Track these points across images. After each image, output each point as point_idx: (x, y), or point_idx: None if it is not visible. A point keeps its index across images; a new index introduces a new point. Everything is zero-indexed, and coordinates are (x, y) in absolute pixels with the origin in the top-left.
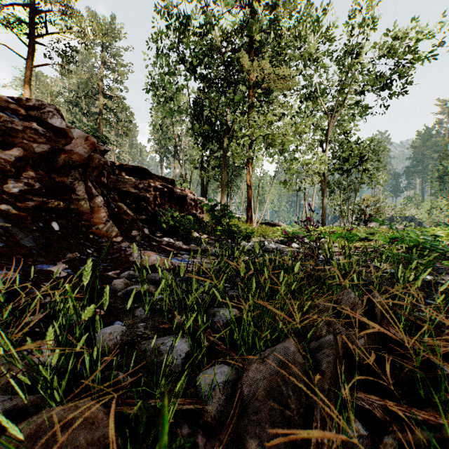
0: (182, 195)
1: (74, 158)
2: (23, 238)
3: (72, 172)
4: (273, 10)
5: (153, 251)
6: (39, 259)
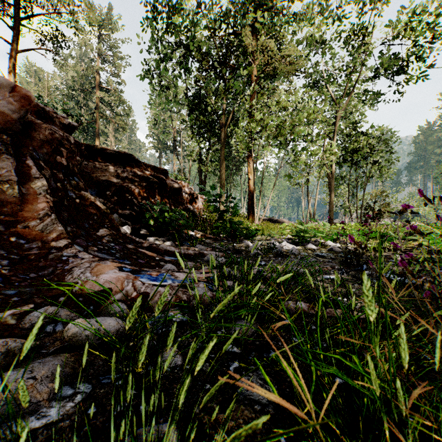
0: (176, 187)
1: None
2: None
3: None
4: None
5: (124, 258)
6: None
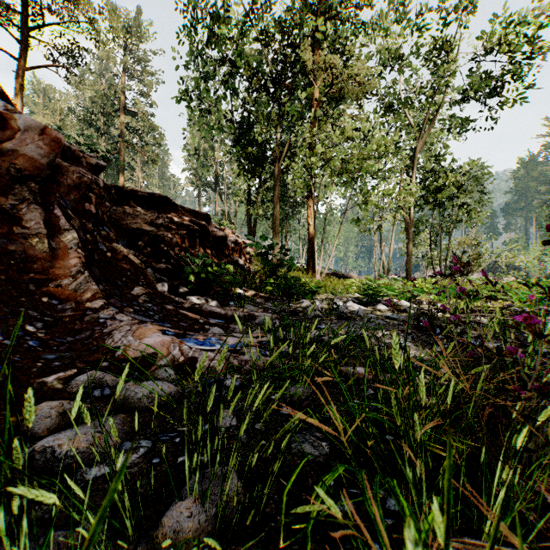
0: (220, 235)
1: (20, 165)
2: None
3: (17, 188)
4: None
5: (164, 321)
6: None
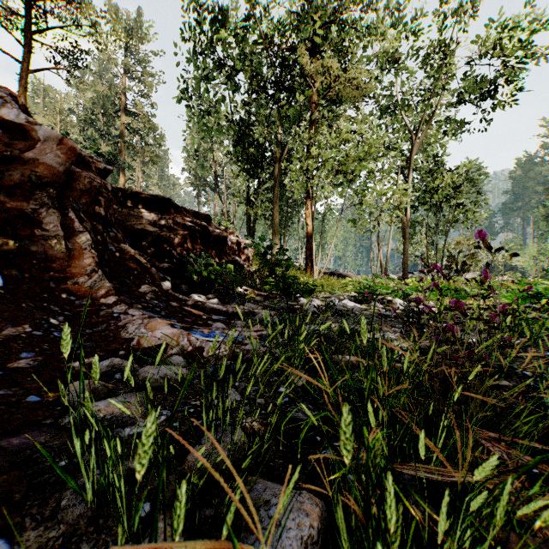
0: (221, 236)
1: (40, 172)
2: None
3: (37, 193)
4: None
5: (170, 316)
6: None
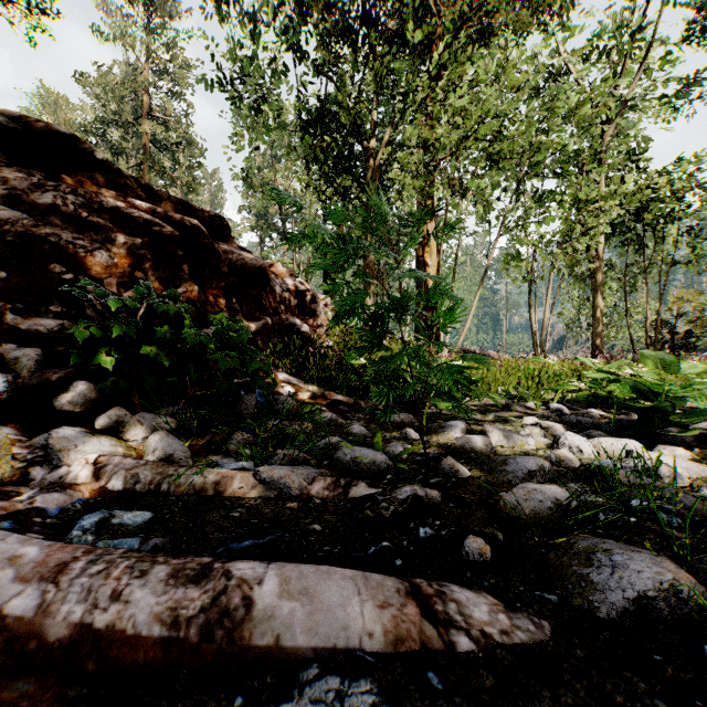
0: (249, 264)
1: None
2: None
3: None
4: None
5: None
6: None
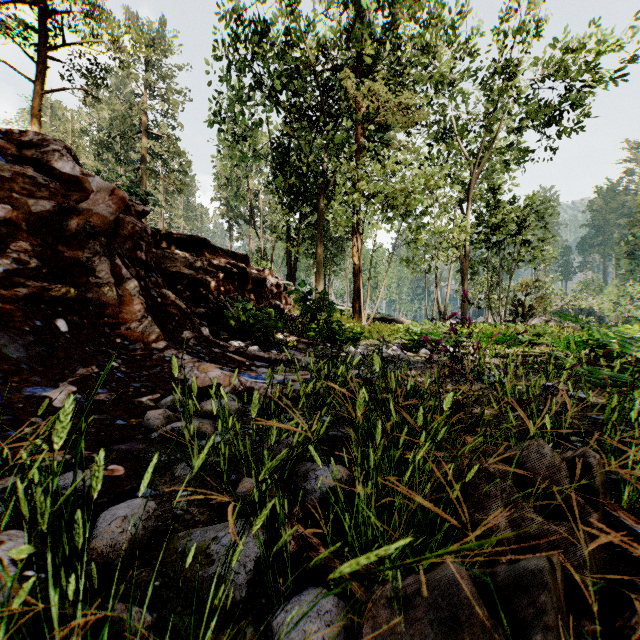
0: (259, 278)
1: (93, 222)
2: (8, 344)
3: (90, 242)
4: (392, 11)
5: (214, 362)
6: (31, 379)
